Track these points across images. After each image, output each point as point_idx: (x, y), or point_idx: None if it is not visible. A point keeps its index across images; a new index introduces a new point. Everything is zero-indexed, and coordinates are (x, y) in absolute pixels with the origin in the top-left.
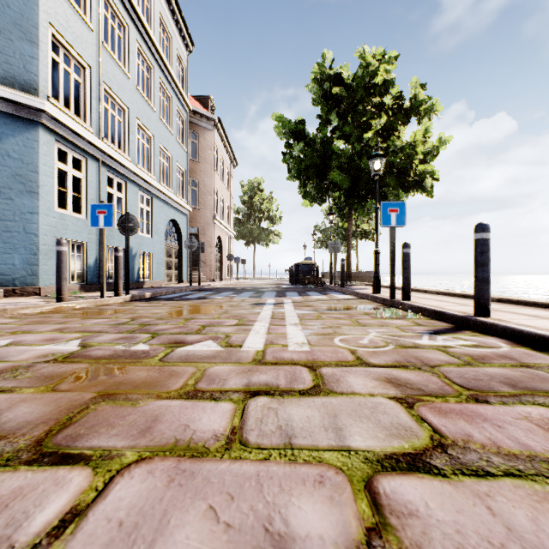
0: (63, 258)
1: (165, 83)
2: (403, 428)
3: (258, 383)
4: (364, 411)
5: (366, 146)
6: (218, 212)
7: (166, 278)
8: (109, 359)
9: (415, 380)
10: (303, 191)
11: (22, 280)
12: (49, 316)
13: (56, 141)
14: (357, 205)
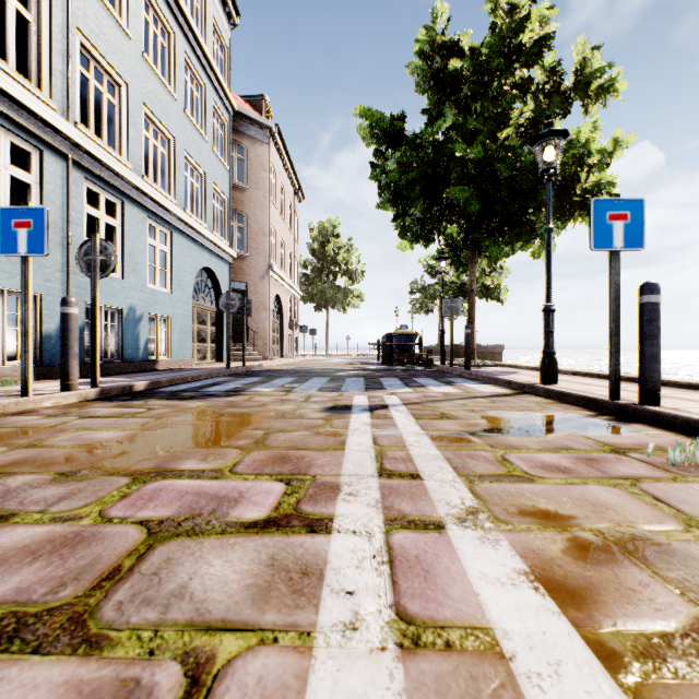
0: None
1: (193, 62)
2: None
3: None
4: None
5: (504, 147)
6: (276, 261)
7: (197, 355)
8: None
9: None
10: (400, 226)
11: None
12: None
13: None
14: (488, 241)
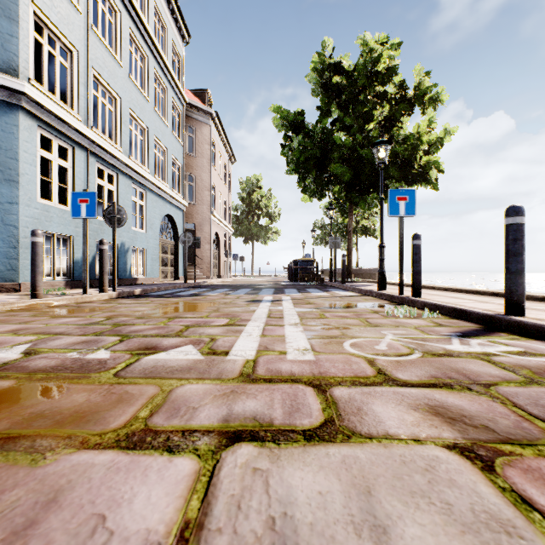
0: (37, 250)
1: (160, 74)
2: (501, 527)
3: (242, 415)
4: (416, 478)
5: (368, 137)
6: (215, 208)
7: (162, 275)
8: (48, 373)
9: (473, 410)
10: (302, 185)
11: (0, 276)
12: (15, 315)
13: (38, 128)
14: (358, 198)
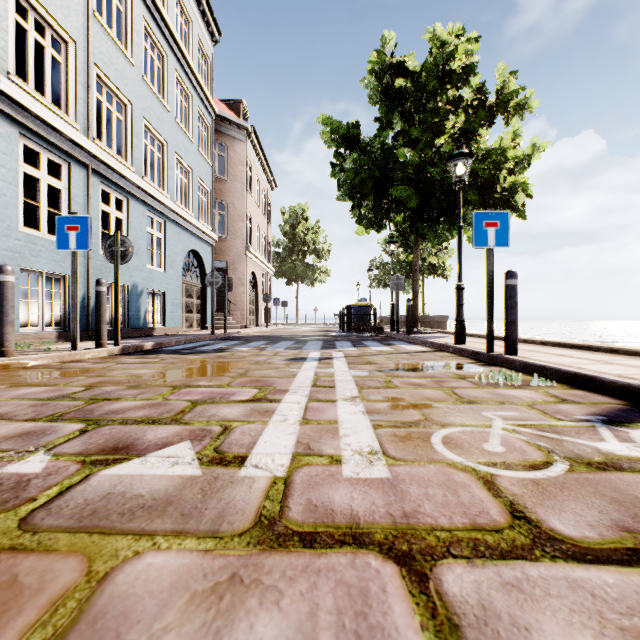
0: (6, 293)
1: (182, 77)
2: None
3: None
4: None
5: (439, 153)
6: (252, 242)
7: (185, 323)
8: None
9: None
10: (357, 214)
11: None
12: None
13: (21, 136)
14: (427, 229)
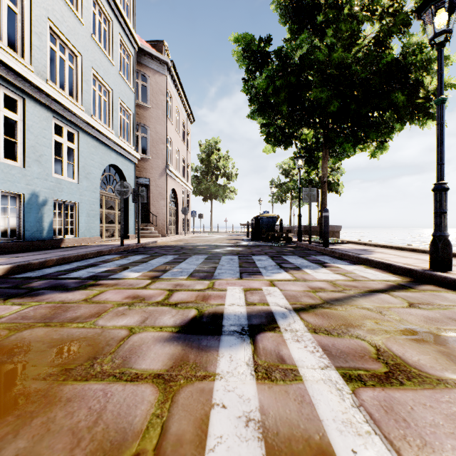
0: None
1: None
2: None
3: None
4: None
5: (356, 59)
6: (172, 163)
7: (105, 233)
8: None
9: None
10: (266, 132)
11: None
12: None
13: None
14: (342, 138)
